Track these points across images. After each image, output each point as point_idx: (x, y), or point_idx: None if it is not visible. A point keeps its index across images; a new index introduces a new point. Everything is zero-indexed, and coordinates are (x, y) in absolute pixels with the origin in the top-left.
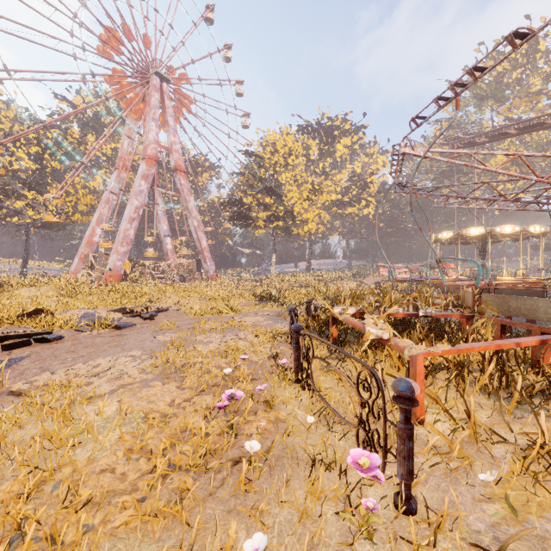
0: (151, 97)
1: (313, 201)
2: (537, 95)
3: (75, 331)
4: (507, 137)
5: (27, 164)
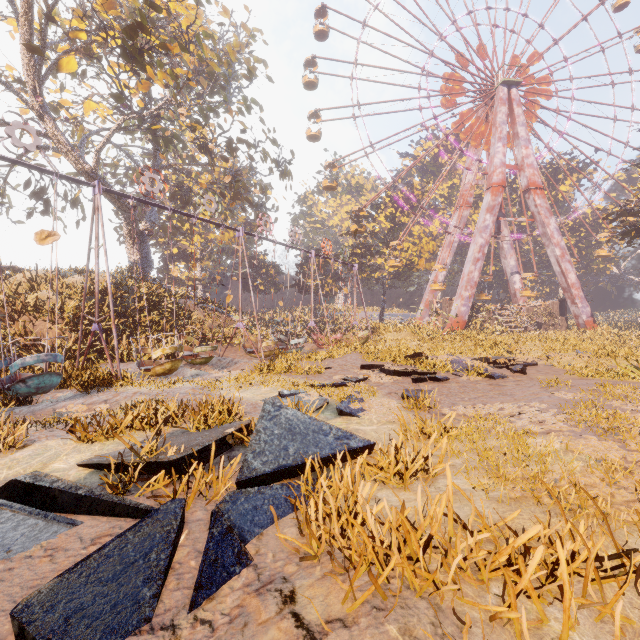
0: (497, 114)
1: None
2: None
3: (452, 374)
4: None
5: (384, 225)
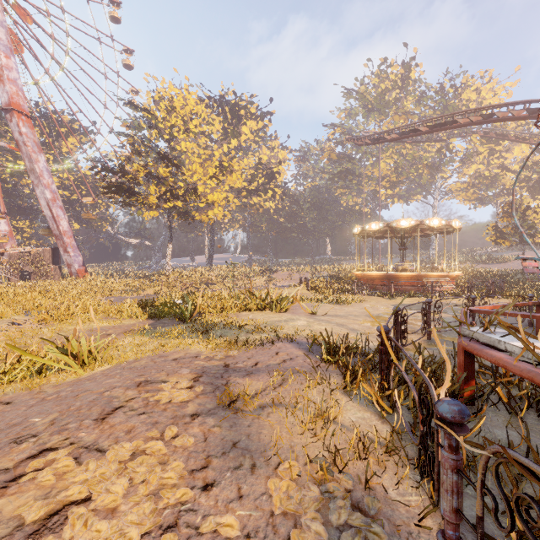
0: None
1: (221, 180)
2: (412, 115)
3: None
4: (416, 134)
5: None
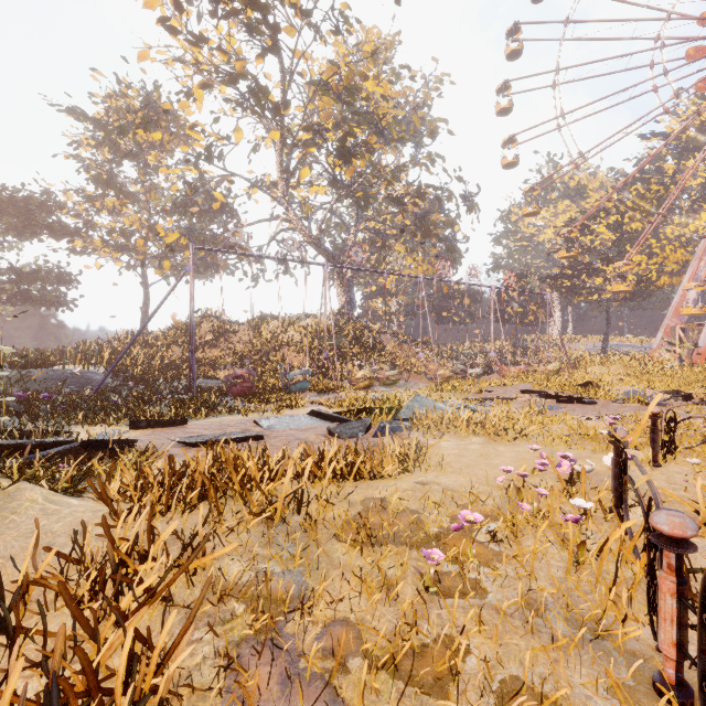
0: None
1: None
2: None
3: (610, 401)
4: None
5: (606, 236)
